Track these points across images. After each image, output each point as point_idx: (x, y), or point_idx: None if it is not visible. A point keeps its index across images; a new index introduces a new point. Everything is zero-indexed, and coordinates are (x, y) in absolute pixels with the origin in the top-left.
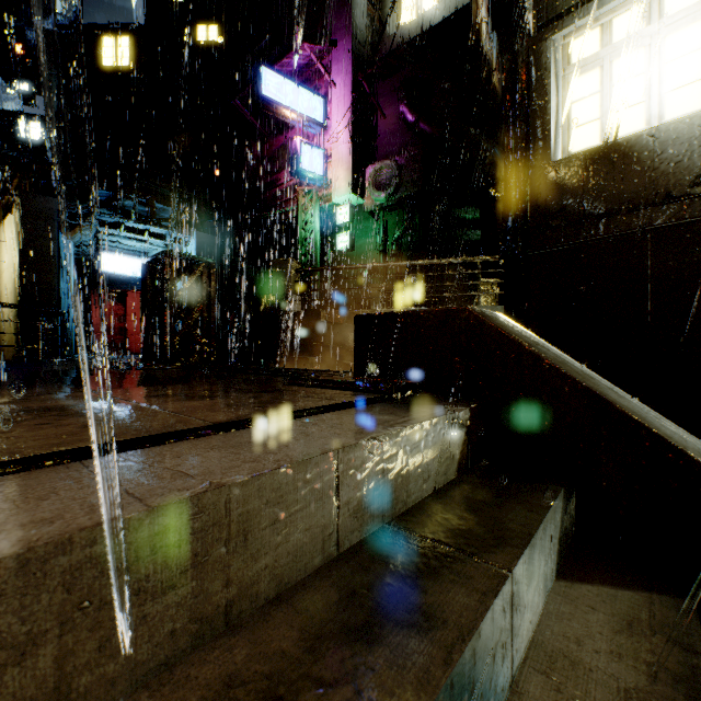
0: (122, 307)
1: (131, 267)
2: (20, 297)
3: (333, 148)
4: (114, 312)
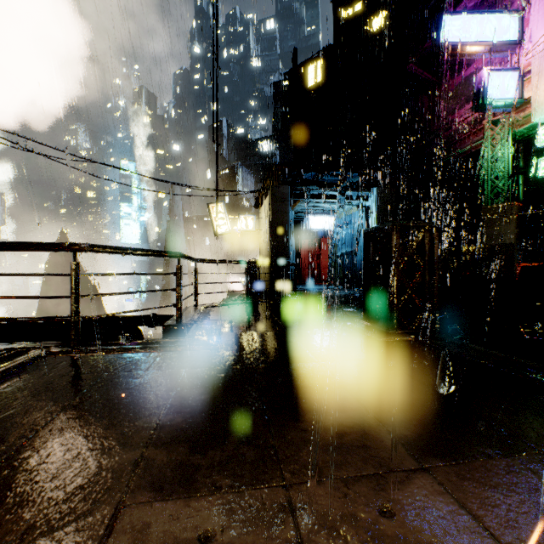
0: (317, 249)
1: (329, 223)
2: (271, 253)
3: (533, 61)
4: (313, 253)
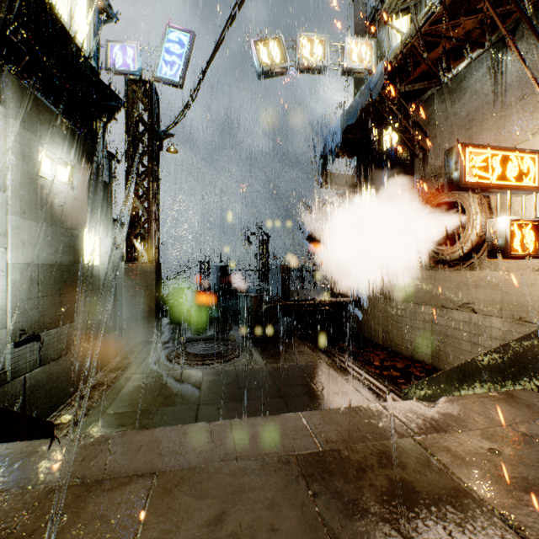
0: None
1: None
2: None
3: None
4: None
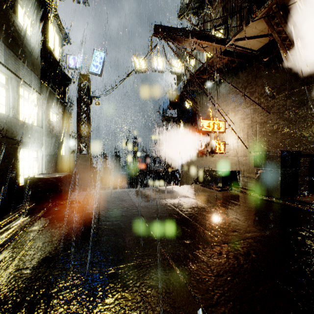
0: None
1: None
2: None
3: None
4: None
